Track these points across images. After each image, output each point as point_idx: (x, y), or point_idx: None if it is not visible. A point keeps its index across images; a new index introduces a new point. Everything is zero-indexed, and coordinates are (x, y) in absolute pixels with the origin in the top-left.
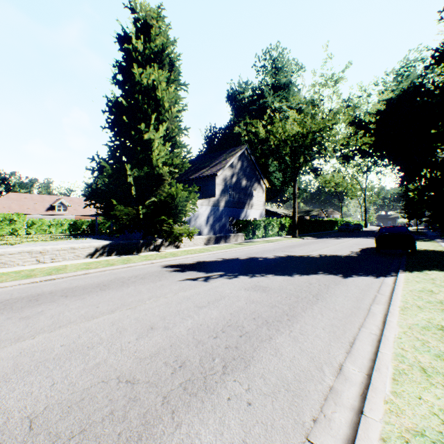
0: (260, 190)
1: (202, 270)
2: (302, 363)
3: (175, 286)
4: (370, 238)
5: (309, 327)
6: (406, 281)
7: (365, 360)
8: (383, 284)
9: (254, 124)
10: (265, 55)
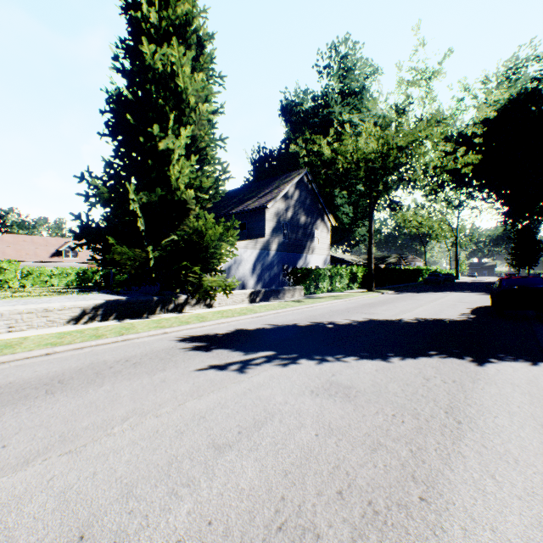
0: (324, 229)
1: (239, 346)
2: None
3: (185, 383)
4: (473, 292)
5: (489, 538)
6: None
7: None
8: None
9: (315, 143)
10: (330, 51)
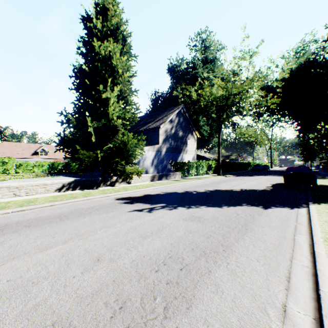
0: (193, 139)
1: (147, 202)
2: (244, 303)
3: (124, 216)
4: (277, 176)
5: (244, 259)
6: (318, 212)
7: (307, 299)
8: (299, 215)
9: (188, 89)
10: (196, 37)
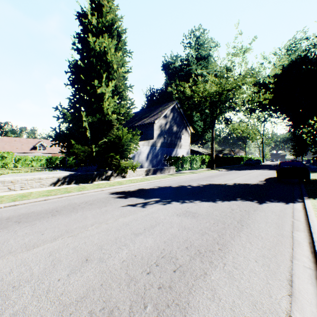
0: (187, 134)
1: (141, 196)
2: (244, 312)
3: (117, 211)
4: (269, 170)
5: (242, 259)
6: (315, 207)
7: (314, 307)
8: (295, 210)
9: (182, 86)
10: (190, 34)
